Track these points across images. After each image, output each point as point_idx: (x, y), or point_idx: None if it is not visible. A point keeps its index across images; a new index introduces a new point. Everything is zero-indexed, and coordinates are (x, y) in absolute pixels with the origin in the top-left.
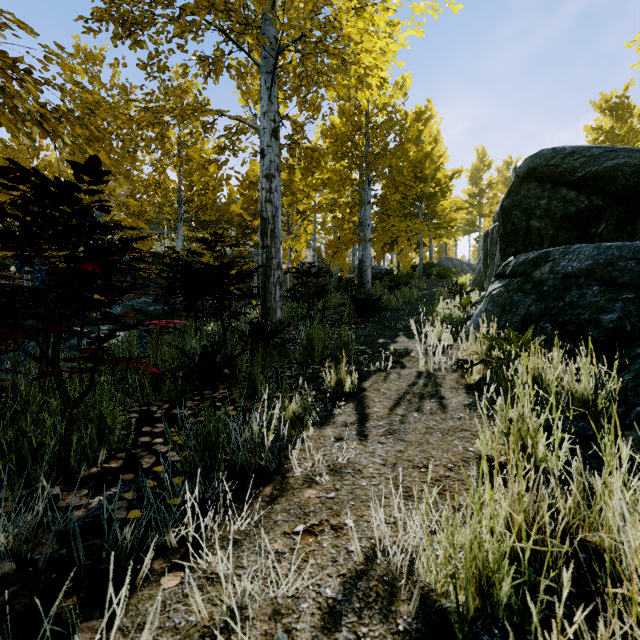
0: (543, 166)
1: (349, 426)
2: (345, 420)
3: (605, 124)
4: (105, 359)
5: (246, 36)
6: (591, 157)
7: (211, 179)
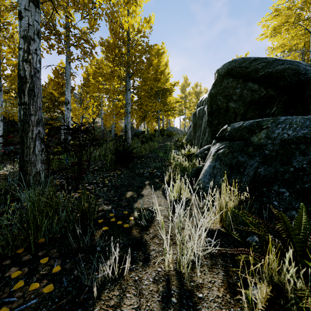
0: (237, 67)
1: None
2: None
3: None
4: None
5: None
6: (268, 62)
7: None
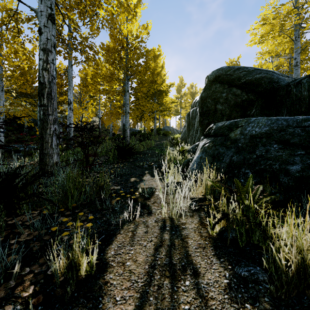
0: (224, 75)
1: None
2: None
3: None
4: None
5: None
6: (248, 71)
7: None
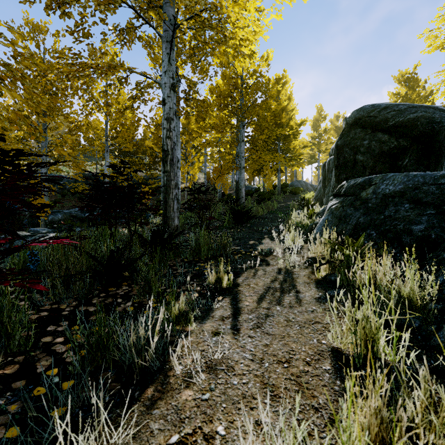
0: (365, 117)
1: (225, 320)
2: (222, 314)
3: (402, 91)
4: (3, 273)
5: (150, 11)
6: (399, 111)
7: (126, 120)
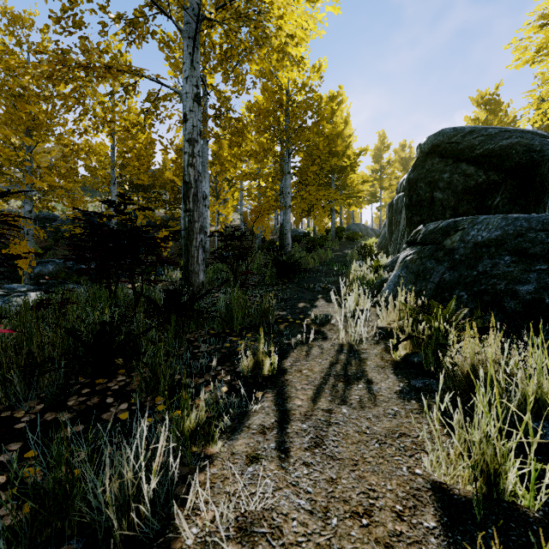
0: (446, 143)
1: (267, 433)
2: (262, 422)
3: (481, 116)
4: None
5: None
6: (488, 136)
7: (135, 142)
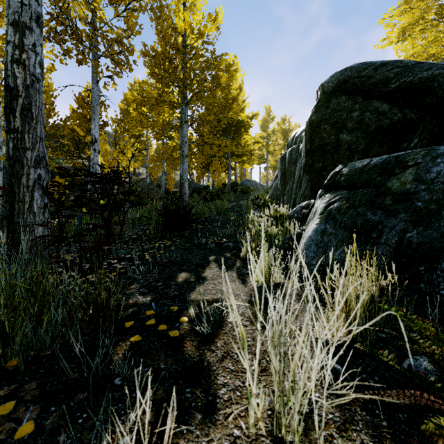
0: (355, 77)
1: None
2: None
3: None
4: None
5: None
6: (405, 67)
7: None
